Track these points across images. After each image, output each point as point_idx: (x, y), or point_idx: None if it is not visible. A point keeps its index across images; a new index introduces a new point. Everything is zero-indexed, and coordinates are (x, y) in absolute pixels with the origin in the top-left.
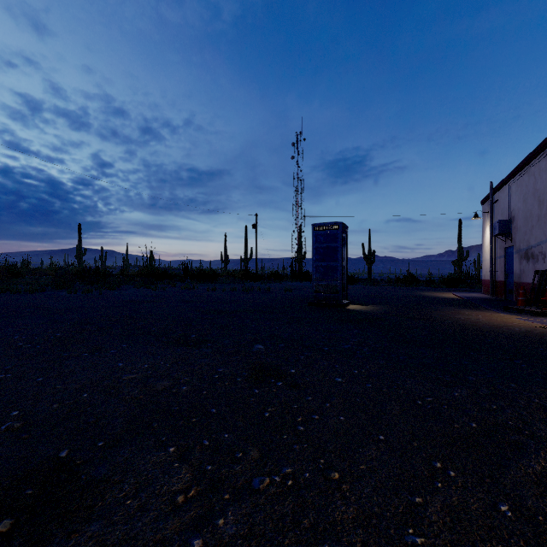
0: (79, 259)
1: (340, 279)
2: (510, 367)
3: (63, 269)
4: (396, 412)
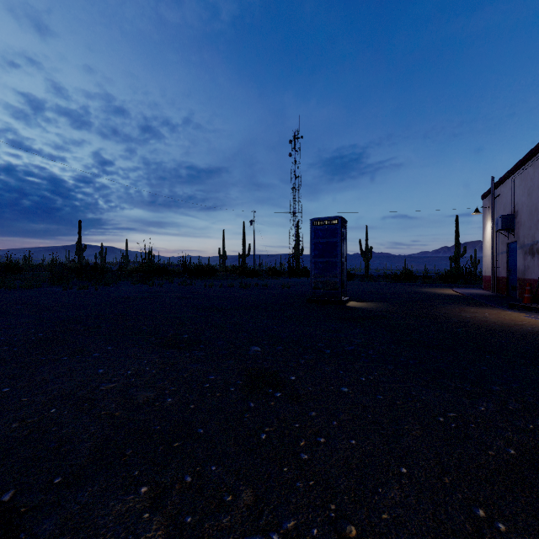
0: (79, 255)
1: (340, 276)
2: (535, 373)
3: (60, 265)
4: (415, 433)
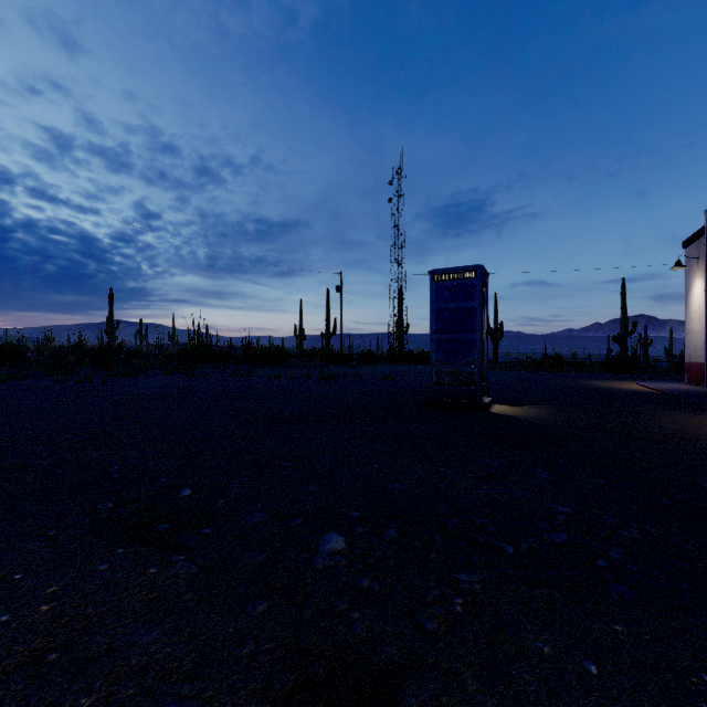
0: (109, 334)
1: (479, 363)
2: None
3: (63, 347)
4: None
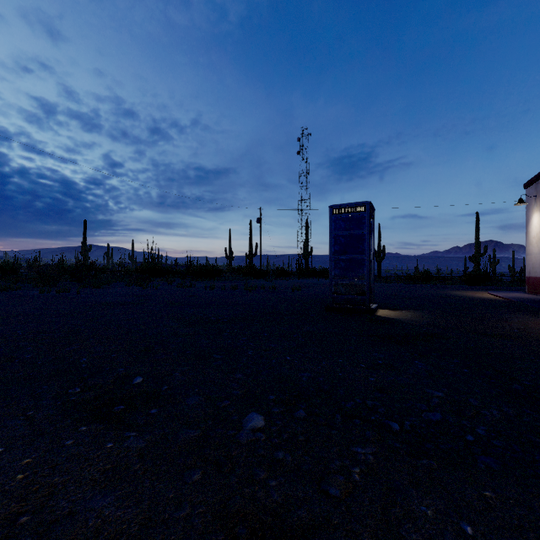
0: (84, 255)
1: (368, 277)
2: None
3: (47, 265)
4: None
